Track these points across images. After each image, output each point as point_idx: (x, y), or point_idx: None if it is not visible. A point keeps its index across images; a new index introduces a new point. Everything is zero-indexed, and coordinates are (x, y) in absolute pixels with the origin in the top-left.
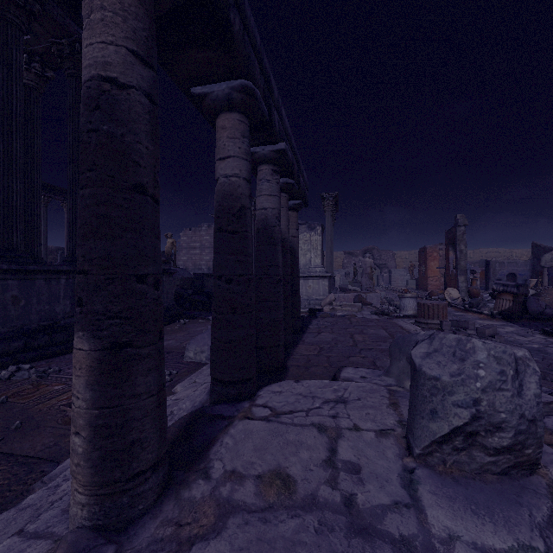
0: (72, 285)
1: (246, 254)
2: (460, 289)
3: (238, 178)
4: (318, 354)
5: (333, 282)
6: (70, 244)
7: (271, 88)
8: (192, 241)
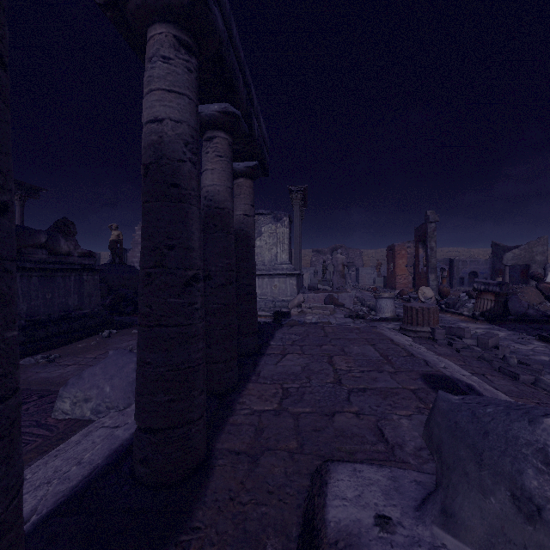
0: None
1: None
2: (430, 287)
3: None
4: (279, 409)
5: (301, 281)
6: None
7: None
8: None
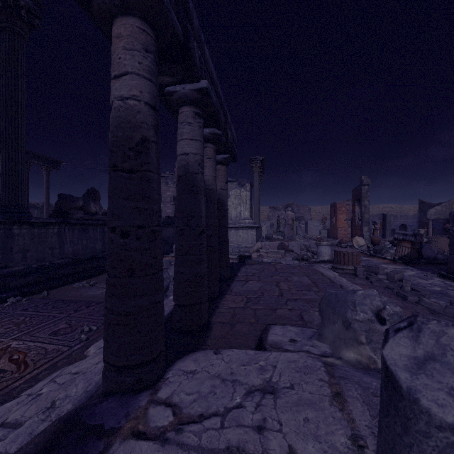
0: (3, 236)
1: (149, 200)
2: (364, 237)
3: (137, 101)
4: (244, 307)
5: (260, 232)
6: (3, 195)
7: (189, 12)
8: None
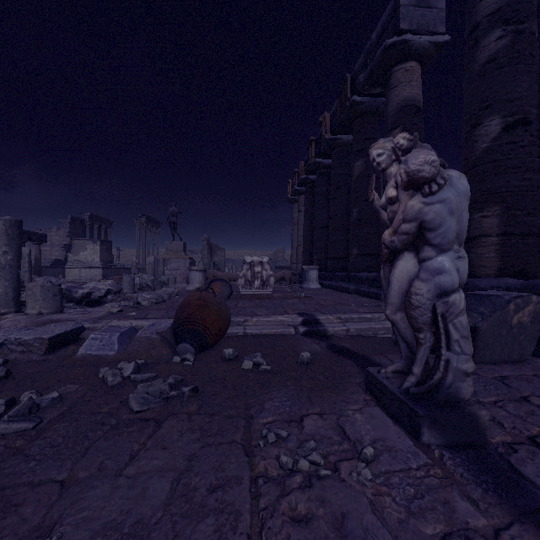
0: None
1: None
2: None
3: None
4: None
5: (142, 272)
6: None
7: None
8: None
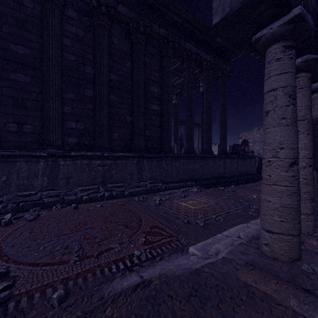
0: (223, 162)
1: None
2: None
3: None
4: None
5: None
6: (221, 146)
7: None
8: (247, 138)
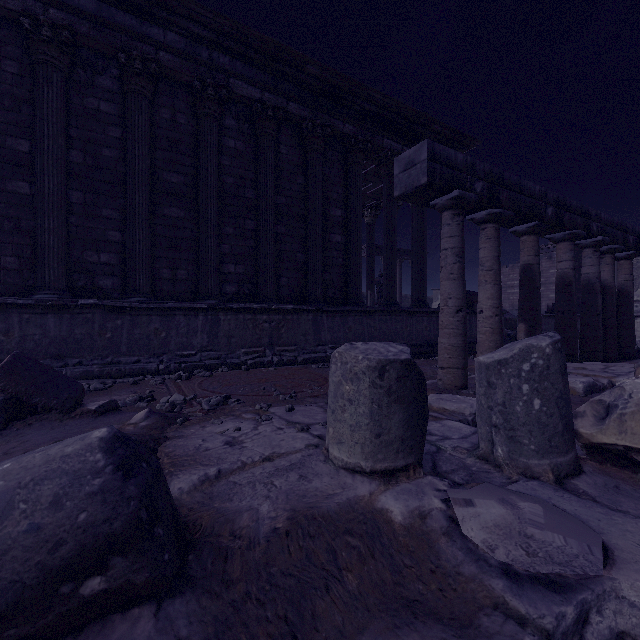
0: None
1: (572, 301)
2: None
3: (567, 269)
4: None
5: None
6: None
7: (589, 215)
8: (508, 279)
